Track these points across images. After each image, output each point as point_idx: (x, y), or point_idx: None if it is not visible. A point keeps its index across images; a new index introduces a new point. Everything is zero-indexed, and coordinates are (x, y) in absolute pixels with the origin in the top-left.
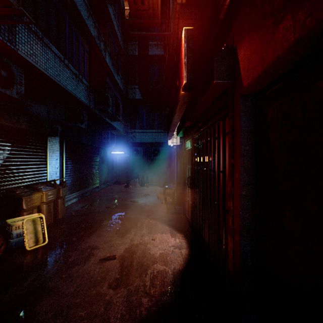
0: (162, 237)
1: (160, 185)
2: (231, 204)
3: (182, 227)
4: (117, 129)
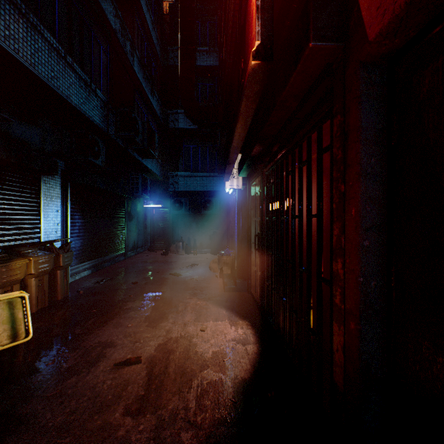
0: (217, 326)
1: (214, 252)
2: (339, 265)
3: (246, 311)
4: (152, 172)
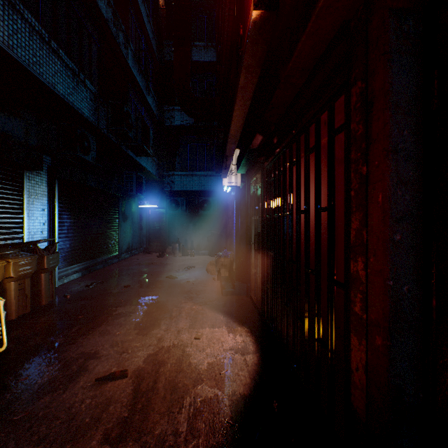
0: (213, 333)
1: (211, 254)
2: (360, 265)
3: (245, 316)
4: (147, 171)
